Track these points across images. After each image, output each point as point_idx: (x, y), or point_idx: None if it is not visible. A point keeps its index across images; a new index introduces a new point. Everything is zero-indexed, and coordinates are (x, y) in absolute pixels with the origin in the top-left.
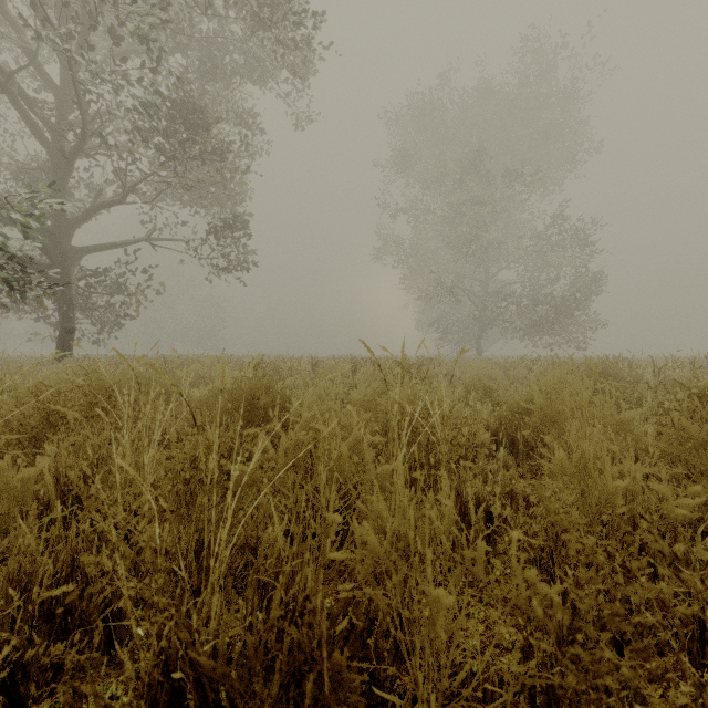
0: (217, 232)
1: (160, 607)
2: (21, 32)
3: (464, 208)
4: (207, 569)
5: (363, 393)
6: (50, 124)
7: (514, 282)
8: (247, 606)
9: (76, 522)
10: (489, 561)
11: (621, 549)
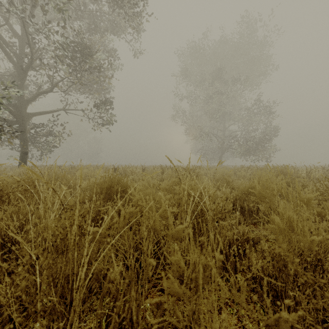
0: (97, 106)
1: (39, 325)
2: (1, 9)
3: (214, 96)
4: (77, 288)
5: (167, 183)
6: (16, 53)
7: (237, 131)
8: (97, 318)
9: (11, 255)
10: (236, 277)
11: (319, 277)
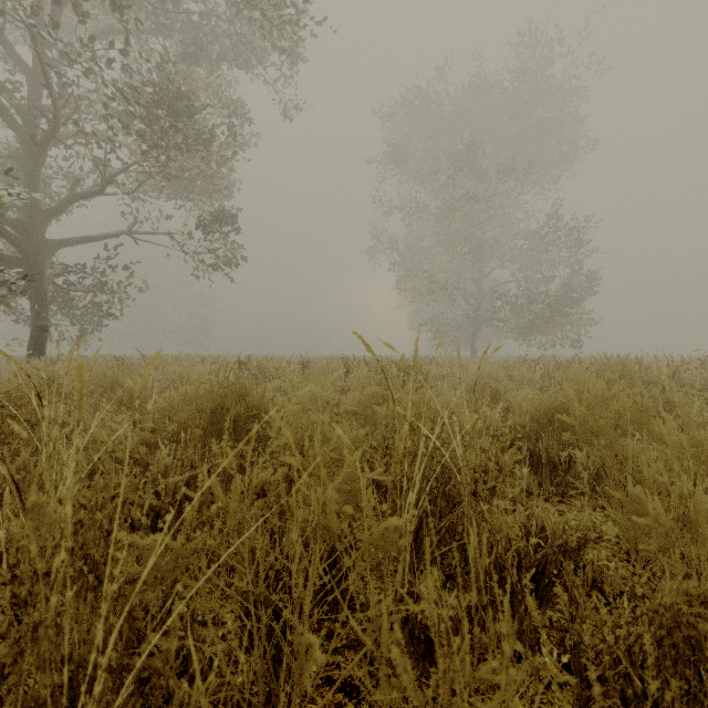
0: (203, 226)
1: None
2: None
3: (458, 205)
4: (102, 707)
5: (357, 399)
6: (21, 107)
7: (509, 281)
8: None
9: None
10: (540, 649)
11: None
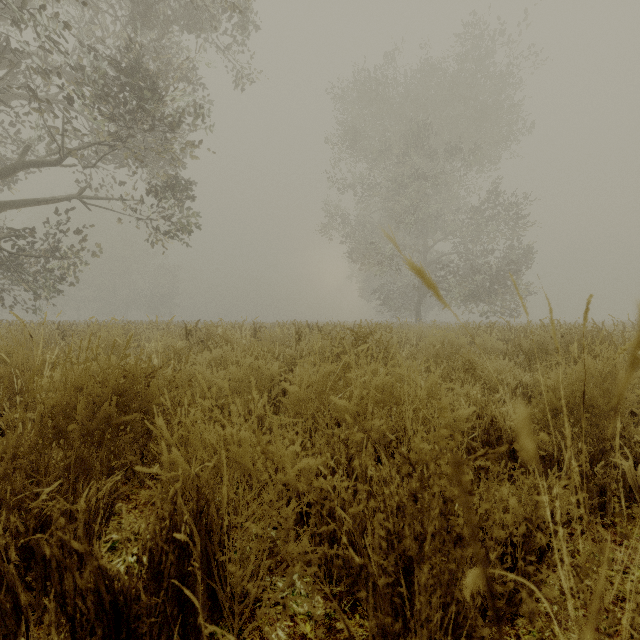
0: (155, 192)
1: None
2: None
3: (406, 180)
4: None
5: (306, 385)
6: None
7: (451, 253)
8: None
9: None
10: None
11: None
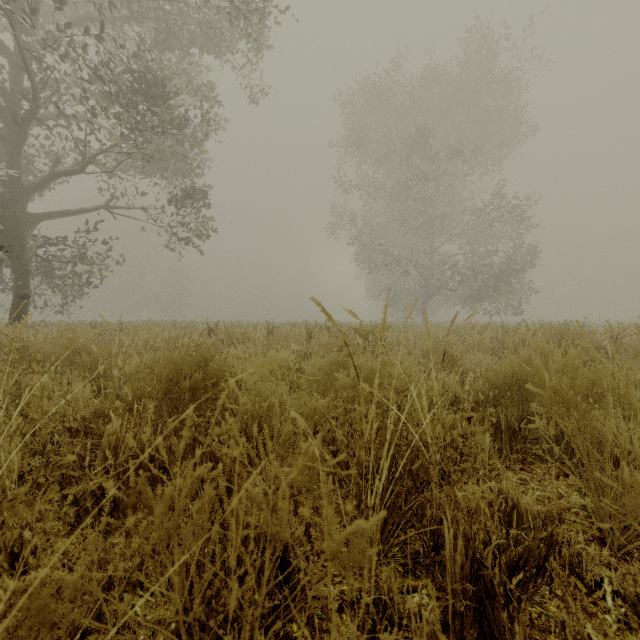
0: (176, 202)
1: None
2: None
3: (411, 184)
4: None
5: (318, 366)
6: (3, 89)
7: (457, 254)
8: None
9: None
10: None
11: None
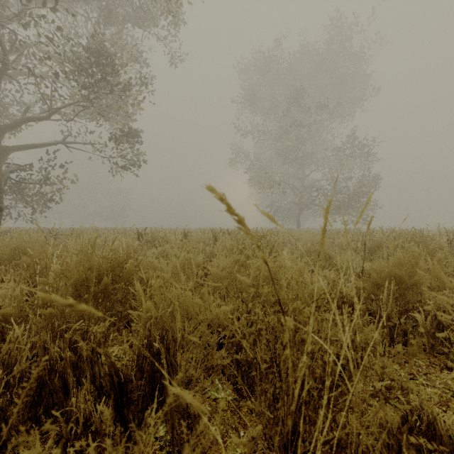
0: (115, 138)
1: None
2: None
3: (289, 129)
4: None
5: (221, 268)
6: None
7: (322, 179)
8: None
9: None
10: None
11: None
